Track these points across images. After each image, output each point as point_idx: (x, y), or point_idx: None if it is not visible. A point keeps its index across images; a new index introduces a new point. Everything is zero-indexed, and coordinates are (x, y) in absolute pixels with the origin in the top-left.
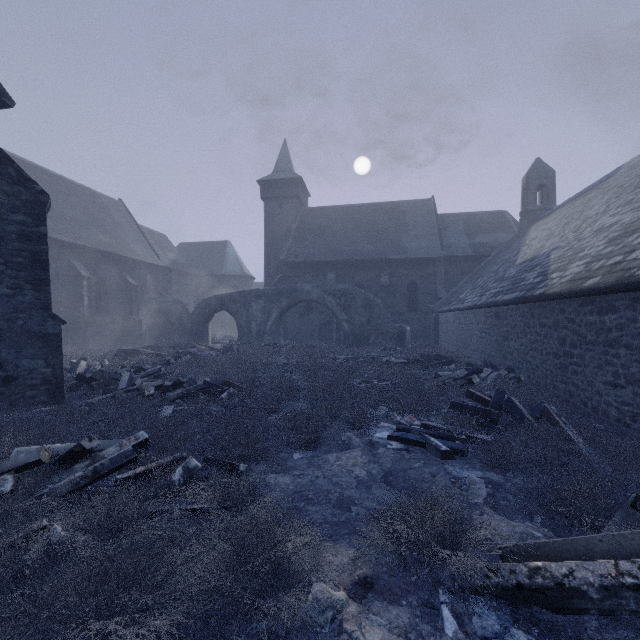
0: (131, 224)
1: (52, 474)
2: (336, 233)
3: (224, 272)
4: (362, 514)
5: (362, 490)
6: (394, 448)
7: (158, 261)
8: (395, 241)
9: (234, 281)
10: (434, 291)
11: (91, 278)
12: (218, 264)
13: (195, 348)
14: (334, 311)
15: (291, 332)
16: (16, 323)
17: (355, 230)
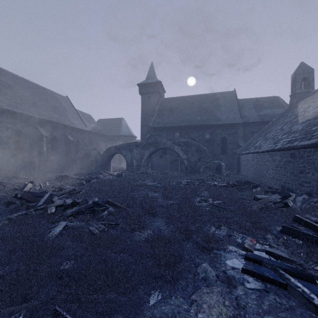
0: (72, 109)
1: None
2: (180, 111)
3: (120, 134)
4: None
5: None
6: (253, 288)
7: (85, 128)
8: (213, 114)
9: (125, 138)
10: (236, 142)
11: (49, 136)
12: (117, 130)
13: (102, 174)
14: (179, 154)
15: (155, 165)
16: None
17: (190, 109)
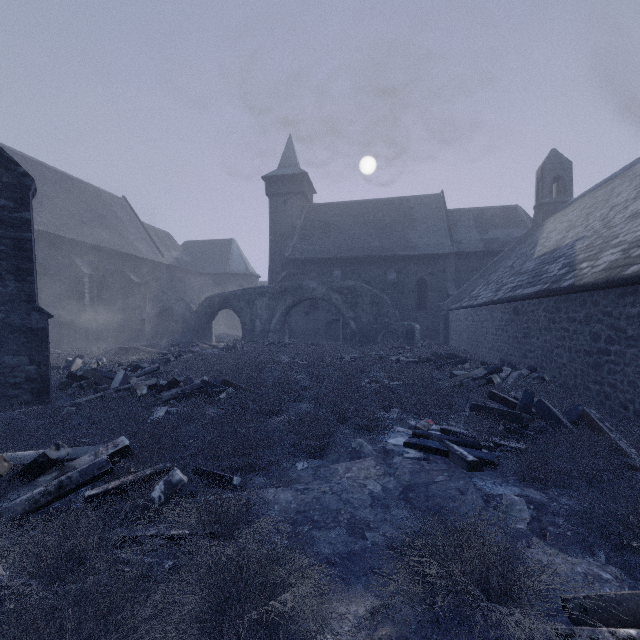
0: (135, 221)
1: (11, 489)
2: (342, 229)
3: (229, 270)
4: (379, 543)
5: (378, 510)
6: (412, 457)
7: (162, 259)
8: (403, 237)
9: (239, 279)
10: (444, 288)
11: (93, 275)
12: (223, 262)
13: (198, 346)
14: (340, 309)
15: (296, 331)
16: None
17: (362, 226)
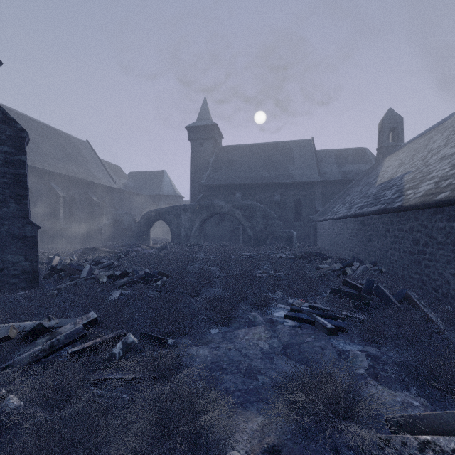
0: (95, 158)
1: (18, 347)
2: (242, 164)
3: (161, 193)
4: (267, 383)
5: (266, 361)
6: (289, 325)
7: (114, 185)
8: (285, 170)
9: (169, 199)
10: (313, 206)
11: (66, 197)
12: (157, 187)
13: (140, 247)
14: (241, 220)
15: (209, 236)
16: (2, 228)
17: (256, 162)
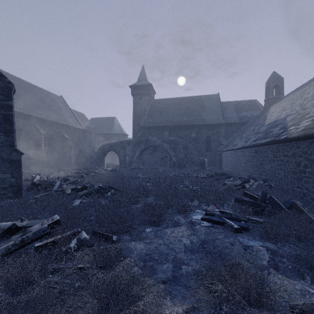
0: (66, 108)
1: None
2: (169, 112)
3: (113, 132)
4: (189, 272)
5: (188, 253)
6: (205, 225)
7: (80, 126)
8: (199, 115)
9: (118, 136)
10: (219, 141)
11: (46, 134)
12: (110, 128)
13: (97, 169)
14: (168, 151)
15: (146, 162)
16: None
17: (178, 110)
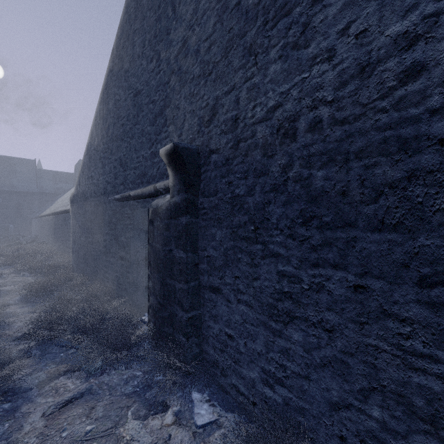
0: None
1: None
2: None
3: None
4: None
5: None
6: None
7: None
8: (8, 180)
9: None
10: (32, 208)
11: None
12: None
13: None
14: None
15: None
16: None
17: None
